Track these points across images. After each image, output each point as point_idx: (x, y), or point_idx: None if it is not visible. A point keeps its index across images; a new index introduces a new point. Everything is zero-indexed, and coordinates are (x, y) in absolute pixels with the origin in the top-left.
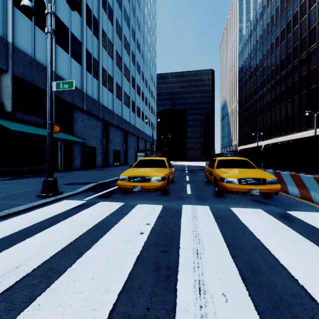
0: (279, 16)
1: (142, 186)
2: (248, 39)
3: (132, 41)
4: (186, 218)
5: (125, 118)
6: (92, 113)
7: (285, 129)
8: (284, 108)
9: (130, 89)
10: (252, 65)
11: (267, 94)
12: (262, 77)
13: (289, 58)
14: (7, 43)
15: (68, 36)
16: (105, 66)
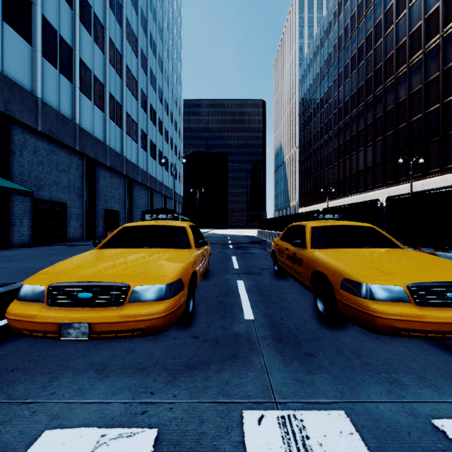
0: (356, 27)
1: (92, 324)
2: (313, 59)
3: (141, 33)
4: None
5: (128, 158)
6: (58, 141)
7: (364, 184)
8: (362, 154)
9: (138, 111)
10: (319, 94)
11: (340, 136)
12: (333, 111)
13: (369, 85)
14: None
15: None
16: (87, 60)
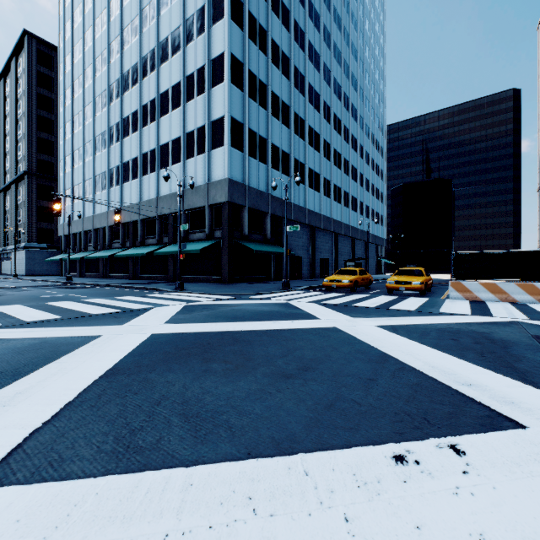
0: None
1: (336, 285)
2: None
3: (344, 112)
4: (352, 296)
5: (335, 218)
6: (298, 222)
7: None
8: None
9: (341, 178)
10: None
11: None
12: None
13: None
14: (245, 186)
15: (279, 155)
16: (311, 165)
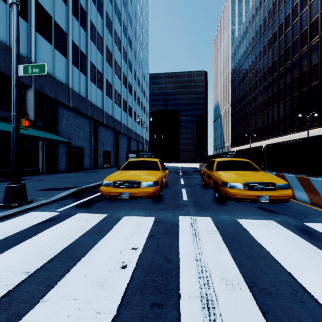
0: (271, 18)
1: (130, 193)
2: (241, 41)
3: (123, 37)
4: (185, 236)
5: (116, 118)
6: (79, 111)
7: (278, 131)
8: (276, 110)
9: (121, 87)
10: (245, 66)
11: (260, 96)
12: (255, 79)
13: (281, 60)
14: None
15: (51, 24)
16: (94, 61)
